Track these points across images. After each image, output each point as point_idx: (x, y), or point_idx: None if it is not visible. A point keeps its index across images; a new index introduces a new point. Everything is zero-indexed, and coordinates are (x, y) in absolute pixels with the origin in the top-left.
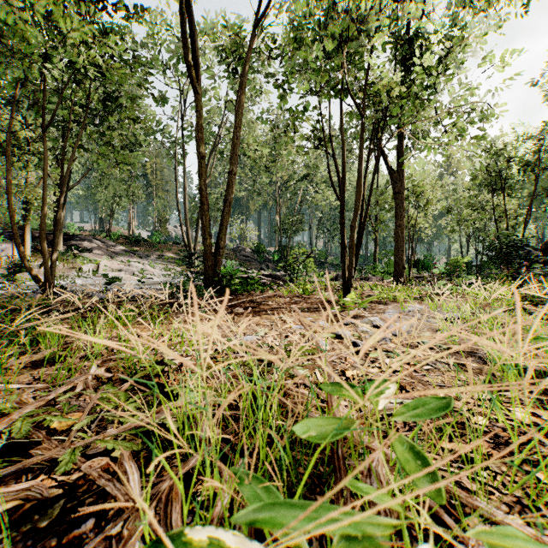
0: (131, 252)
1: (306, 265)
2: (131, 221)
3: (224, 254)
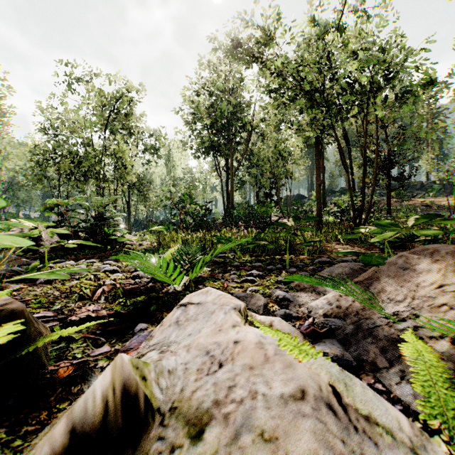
0: None
1: None
2: None
3: None
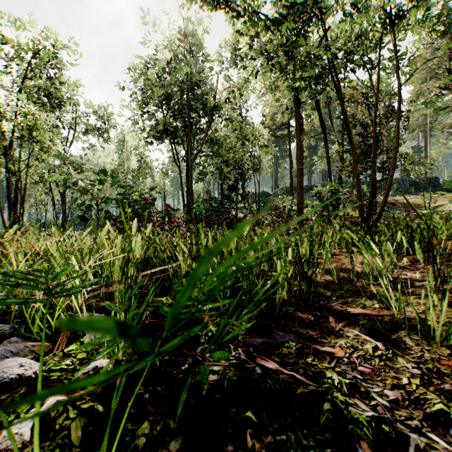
0: None
1: None
2: None
3: None
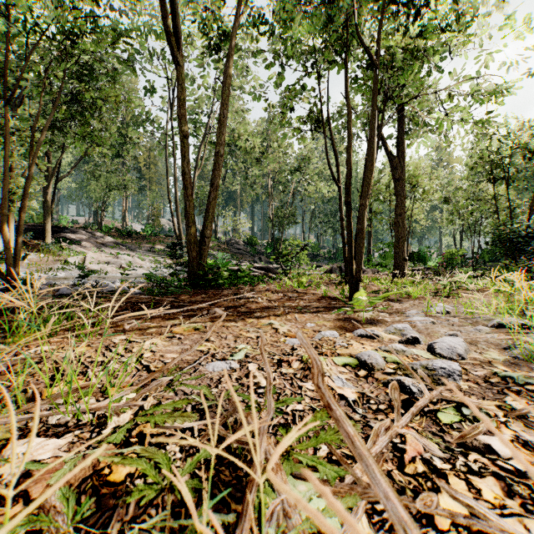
0: (122, 244)
1: (298, 257)
2: (125, 214)
3: (217, 247)
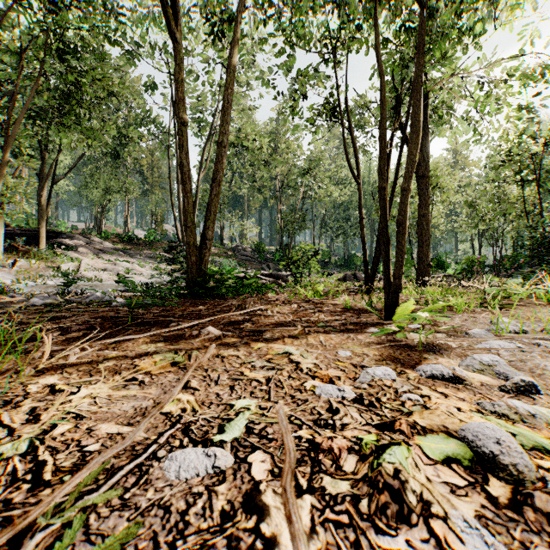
0: (122, 250)
1: (309, 264)
2: (127, 219)
3: (223, 254)
